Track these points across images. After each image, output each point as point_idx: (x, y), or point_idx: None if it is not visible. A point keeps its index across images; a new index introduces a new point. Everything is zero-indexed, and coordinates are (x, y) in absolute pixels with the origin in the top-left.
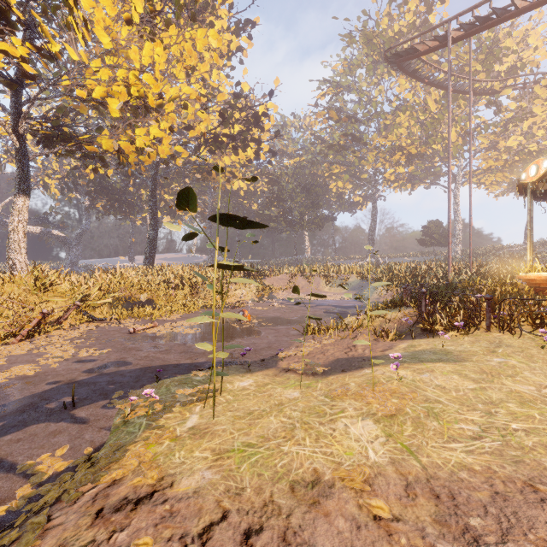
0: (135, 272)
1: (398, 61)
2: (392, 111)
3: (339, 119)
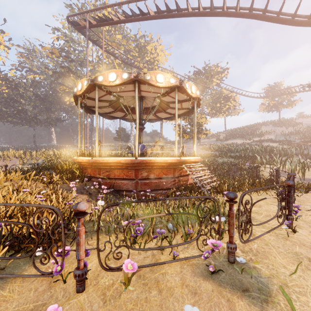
0: None
1: (75, 27)
2: (95, 62)
3: (61, 56)
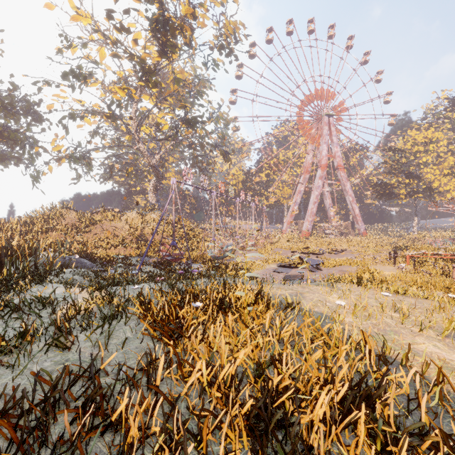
0: (450, 233)
1: None
2: None
3: None
